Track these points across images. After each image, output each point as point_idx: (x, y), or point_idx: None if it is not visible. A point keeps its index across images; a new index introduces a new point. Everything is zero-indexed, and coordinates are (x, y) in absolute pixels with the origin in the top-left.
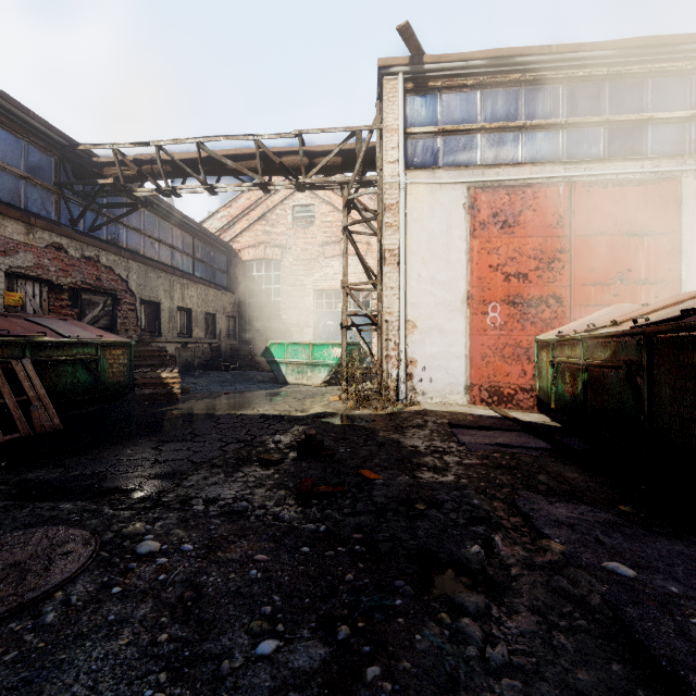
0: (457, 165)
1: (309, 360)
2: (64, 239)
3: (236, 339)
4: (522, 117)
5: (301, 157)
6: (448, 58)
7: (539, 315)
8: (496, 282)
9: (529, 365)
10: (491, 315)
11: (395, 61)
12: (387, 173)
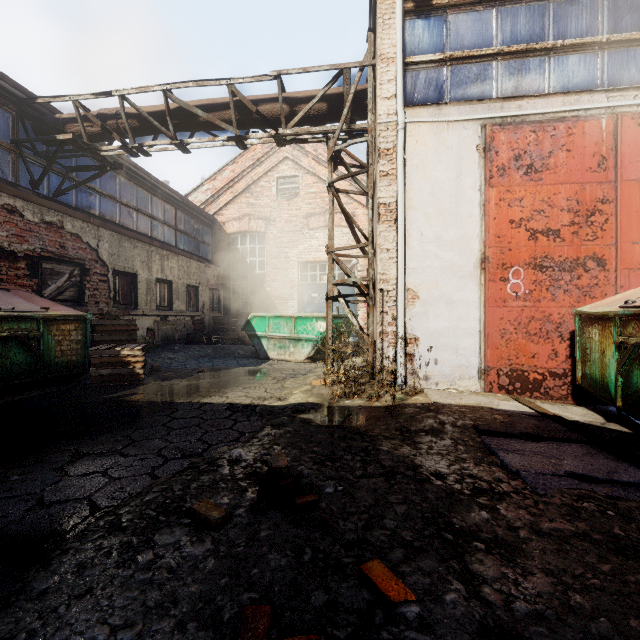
0: (468, 99)
1: (291, 334)
2: (19, 201)
3: (220, 312)
4: (550, 38)
5: (281, 103)
6: None
7: (575, 282)
8: (519, 240)
9: (561, 344)
10: (512, 282)
11: None
12: (382, 111)
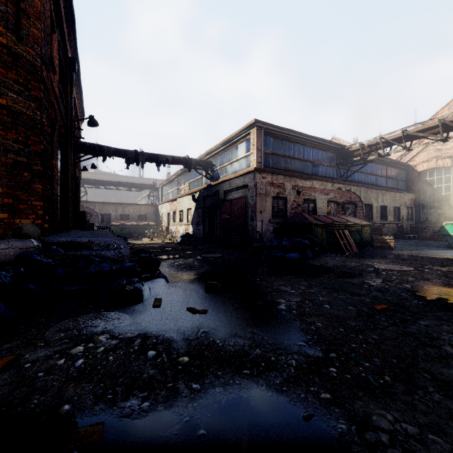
0: None
1: None
2: (341, 185)
3: (412, 221)
4: None
5: None
6: None
7: None
8: None
9: None
10: None
11: None
12: None
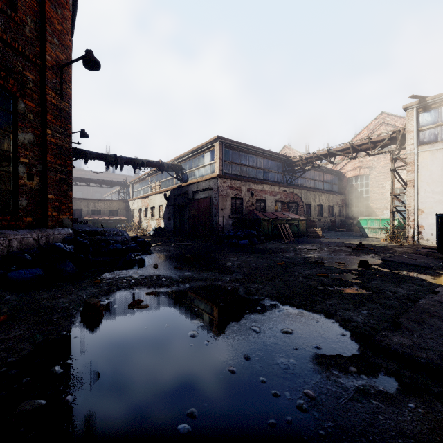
0: None
1: (379, 226)
2: (286, 188)
3: (343, 217)
4: None
5: (369, 145)
6: (440, 95)
7: None
8: None
9: None
10: None
11: (411, 104)
12: (408, 149)
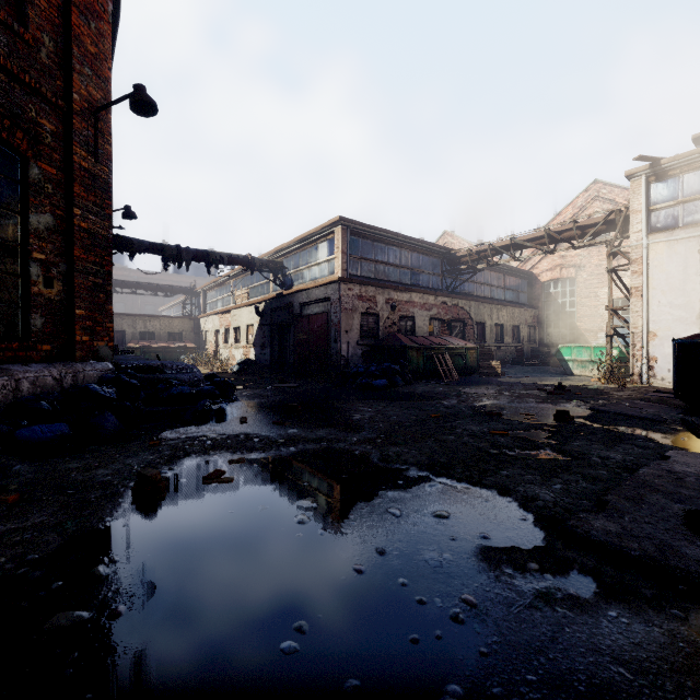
0: (693, 224)
1: (590, 358)
2: (446, 298)
3: (535, 343)
4: None
5: (575, 232)
6: (682, 156)
7: None
8: None
9: None
10: None
11: (637, 170)
12: (633, 239)
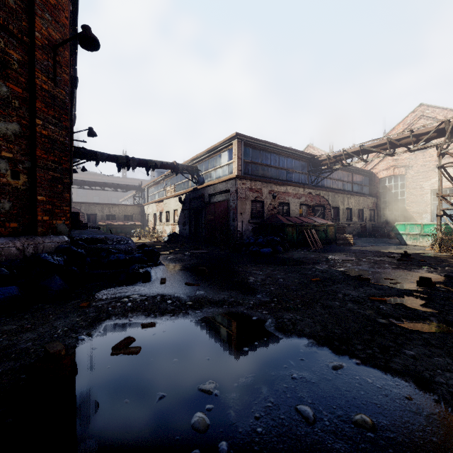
0: None
1: (420, 233)
2: (311, 190)
3: (374, 222)
4: None
5: (411, 139)
6: None
7: None
8: None
9: None
10: None
11: None
12: None
